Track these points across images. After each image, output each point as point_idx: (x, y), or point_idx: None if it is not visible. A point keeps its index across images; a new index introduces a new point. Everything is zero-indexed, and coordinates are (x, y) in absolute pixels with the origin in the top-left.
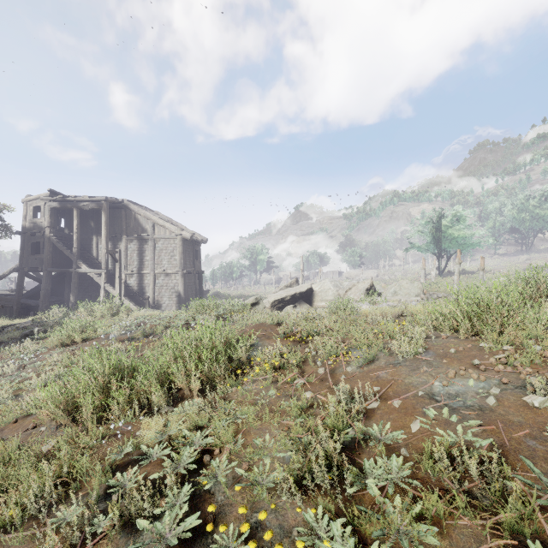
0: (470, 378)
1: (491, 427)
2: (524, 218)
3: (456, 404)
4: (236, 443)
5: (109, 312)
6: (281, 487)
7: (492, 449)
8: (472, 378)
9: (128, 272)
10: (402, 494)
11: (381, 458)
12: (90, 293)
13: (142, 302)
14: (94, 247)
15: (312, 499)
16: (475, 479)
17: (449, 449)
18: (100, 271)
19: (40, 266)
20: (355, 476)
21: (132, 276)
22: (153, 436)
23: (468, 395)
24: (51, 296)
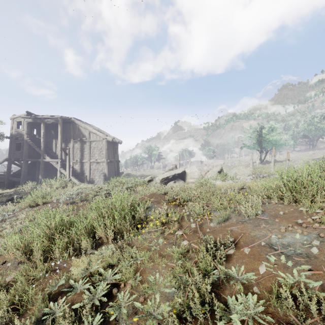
0: (296, 232)
1: (320, 272)
2: (311, 129)
3: (289, 252)
4: (136, 279)
5: (61, 185)
6: (167, 318)
7: (323, 290)
8: (298, 233)
9: (74, 161)
10: None
11: (240, 295)
12: (51, 174)
13: (83, 179)
14: (54, 146)
15: None
16: (315, 316)
17: (290, 290)
18: (57, 160)
19: (21, 158)
20: (222, 310)
21: (76, 164)
22: (79, 272)
23: (297, 245)
24: (28, 176)
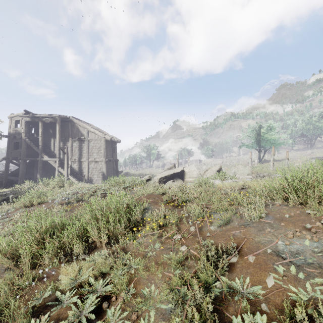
0: (305, 238)
1: None
2: (309, 128)
3: (299, 261)
4: (129, 291)
5: (58, 185)
6: None
7: None
8: (307, 239)
9: (73, 160)
10: None
11: (247, 315)
12: (49, 173)
13: (81, 178)
14: (52, 145)
15: None
16: None
17: (305, 309)
18: (55, 159)
19: (19, 157)
20: None
21: (75, 163)
22: (68, 282)
23: (307, 253)
24: (26, 175)
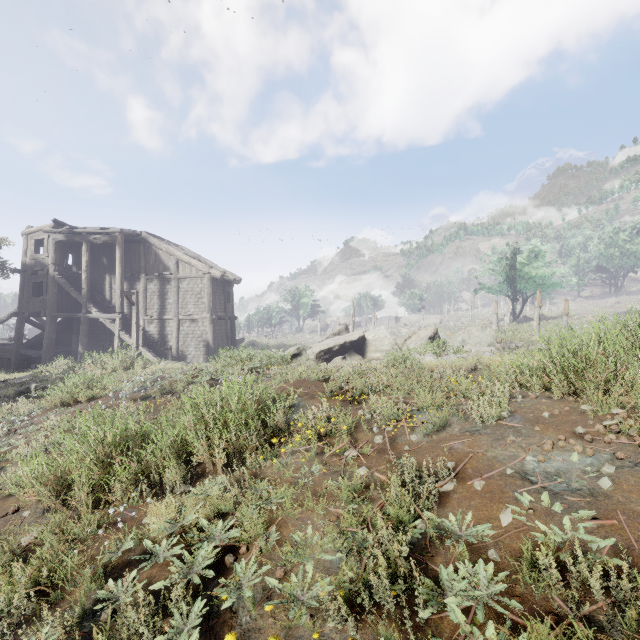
0: (572, 451)
1: (612, 522)
2: (613, 255)
3: (558, 487)
4: (269, 537)
5: (122, 364)
6: (327, 606)
7: (616, 554)
8: (575, 452)
9: (148, 318)
10: (499, 625)
11: (463, 564)
12: (102, 342)
13: (164, 353)
14: (107, 288)
15: (370, 625)
16: (598, 599)
17: (556, 554)
18: (114, 316)
19: (43, 311)
20: (429, 591)
21: (152, 323)
22: (162, 526)
23: (573, 474)
24: (57, 346)
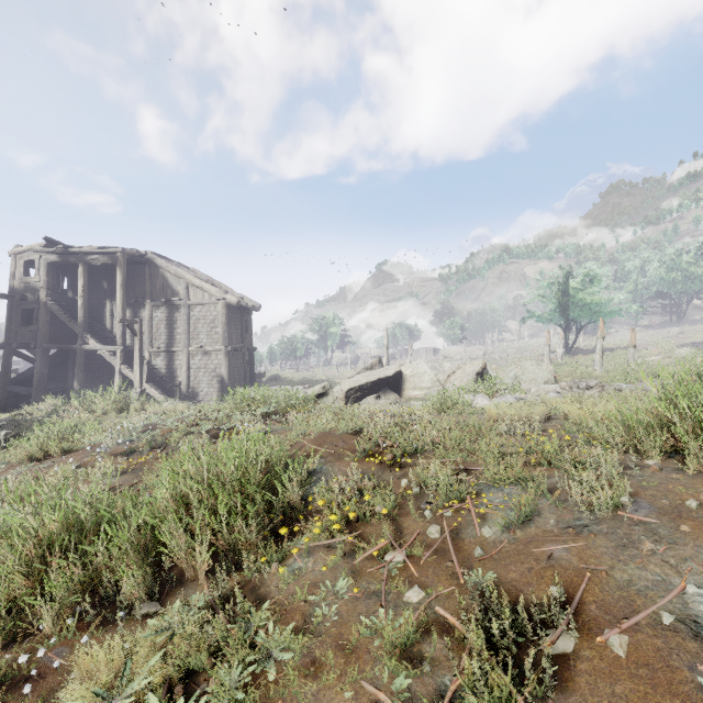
0: None
1: None
2: (675, 279)
3: None
4: None
5: (115, 406)
6: None
7: None
8: None
9: (154, 350)
10: None
11: None
12: (102, 377)
13: (172, 390)
14: (108, 316)
15: None
16: None
17: None
18: (114, 347)
19: (34, 341)
20: None
21: (158, 355)
22: None
23: None
24: (50, 382)
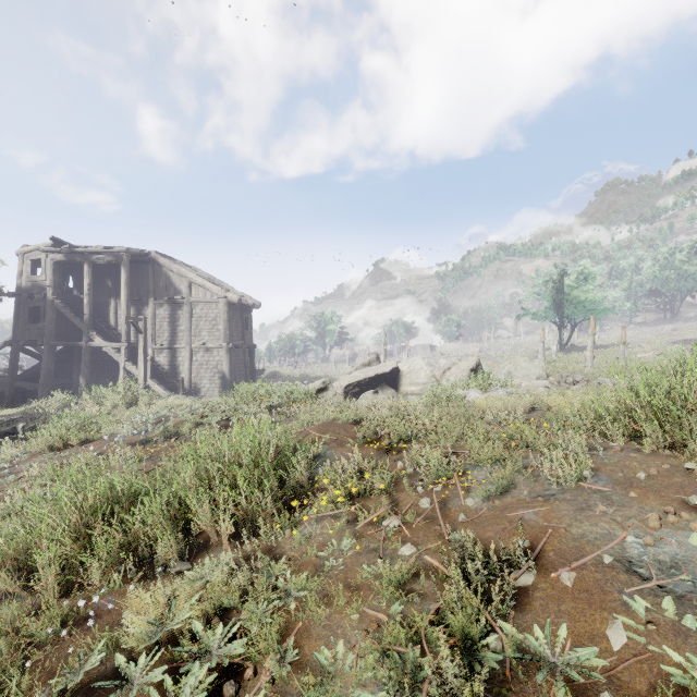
0: (688, 529)
1: None
2: (668, 277)
3: (682, 587)
4: (285, 654)
5: (124, 400)
6: None
7: None
8: (694, 532)
9: (157, 346)
10: None
11: None
12: (106, 373)
13: (175, 386)
14: (112, 314)
15: None
16: None
17: None
18: (119, 344)
19: (40, 339)
20: None
21: (161, 352)
22: (143, 631)
23: None
24: (56, 378)
